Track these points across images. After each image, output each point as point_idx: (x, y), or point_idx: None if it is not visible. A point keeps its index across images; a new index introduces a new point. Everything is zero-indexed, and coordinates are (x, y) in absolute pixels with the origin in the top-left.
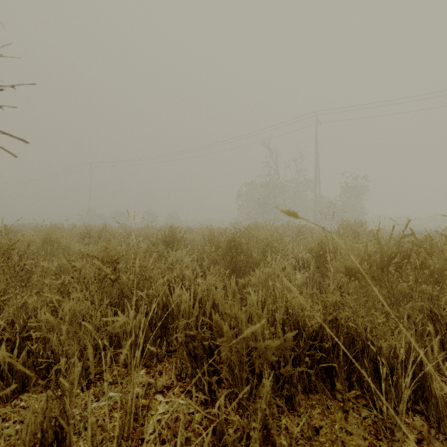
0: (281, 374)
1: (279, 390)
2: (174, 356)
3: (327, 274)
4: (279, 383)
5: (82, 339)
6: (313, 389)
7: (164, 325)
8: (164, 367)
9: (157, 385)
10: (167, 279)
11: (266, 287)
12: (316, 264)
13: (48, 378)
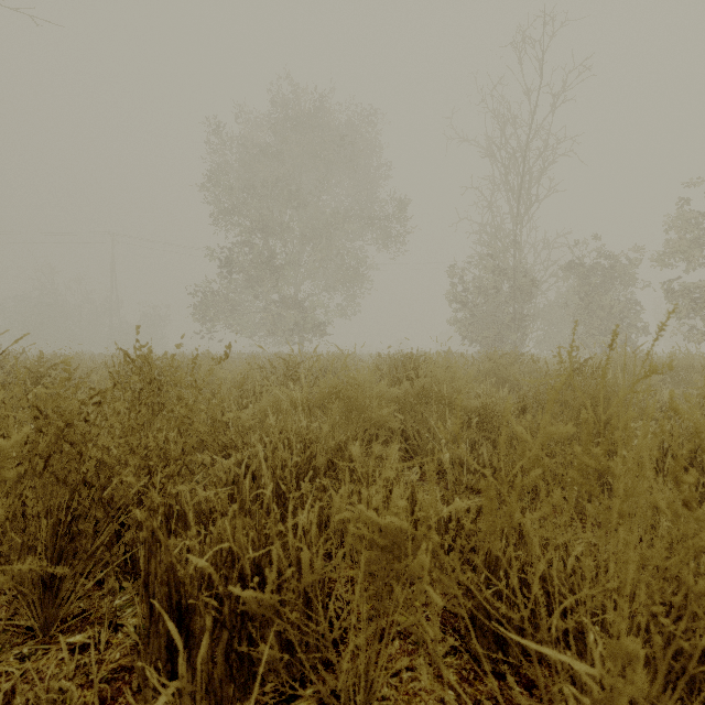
0: None
1: None
2: None
3: None
4: None
5: None
6: None
7: None
8: None
9: None
10: None
11: None
12: None
13: None
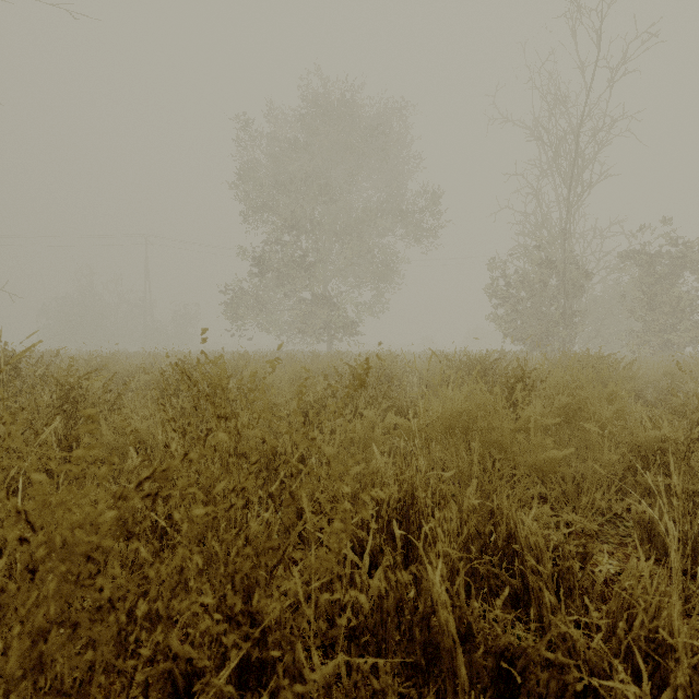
0: None
1: None
2: None
3: None
4: None
5: None
6: None
7: None
8: None
9: None
10: None
11: None
12: None
13: None
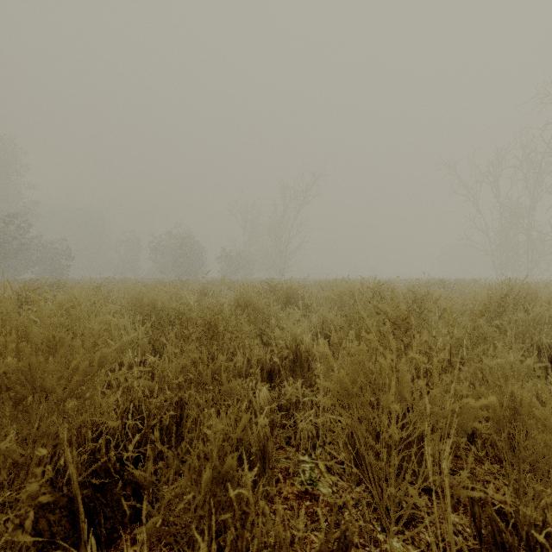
0: None
1: None
2: None
3: None
4: None
5: None
6: None
7: None
8: None
9: None
10: None
11: None
12: None
13: None
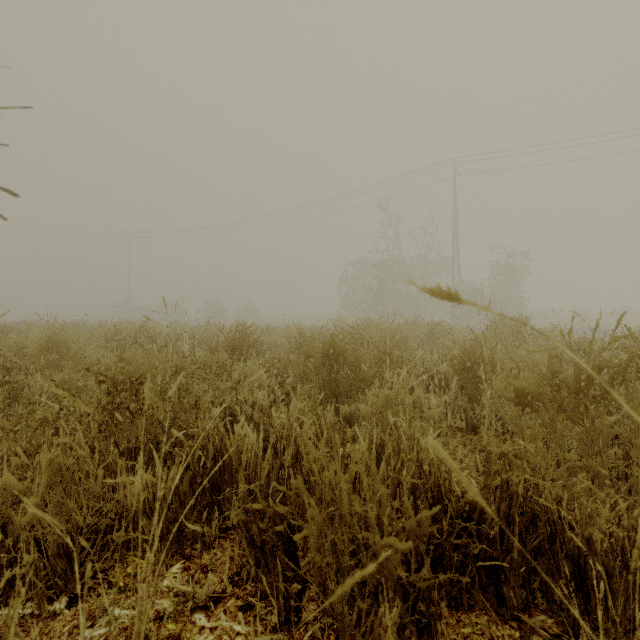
0: (411, 584)
1: (407, 613)
2: (232, 537)
3: (477, 398)
4: (407, 601)
5: (73, 514)
6: (465, 603)
7: (217, 485)
8: (214, 557)
9: (197, 596)
10: (229, 405)
11: (383, 420)
12: (459, 382)
13: (12, 582)
